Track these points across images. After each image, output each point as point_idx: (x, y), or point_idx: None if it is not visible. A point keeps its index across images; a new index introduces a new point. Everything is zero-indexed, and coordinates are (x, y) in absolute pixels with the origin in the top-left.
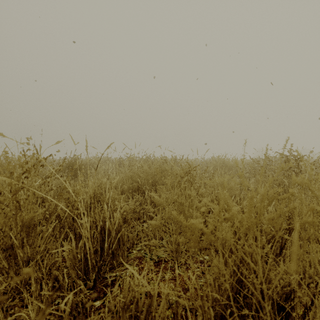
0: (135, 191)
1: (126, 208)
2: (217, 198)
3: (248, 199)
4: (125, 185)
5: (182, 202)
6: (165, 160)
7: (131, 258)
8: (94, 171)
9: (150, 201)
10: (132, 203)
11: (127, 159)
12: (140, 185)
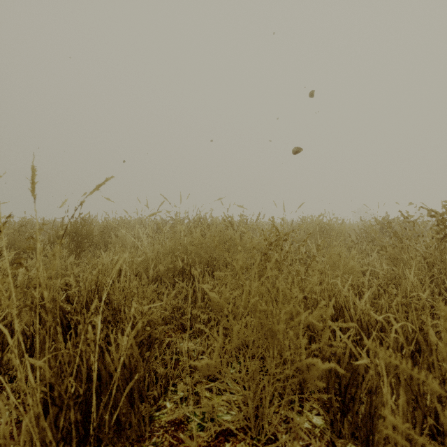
0: (180, 273)
1: (153, 316)
2: (330, 292)
3: (399, 298)
4: (162, 264)
5: (267, 309)
6: (230, 222)
7: (160, 424)
8: (115, 240)
9: (204, 293)
10: (168, 301)
11: (148, 215)
12: (186, 264)
